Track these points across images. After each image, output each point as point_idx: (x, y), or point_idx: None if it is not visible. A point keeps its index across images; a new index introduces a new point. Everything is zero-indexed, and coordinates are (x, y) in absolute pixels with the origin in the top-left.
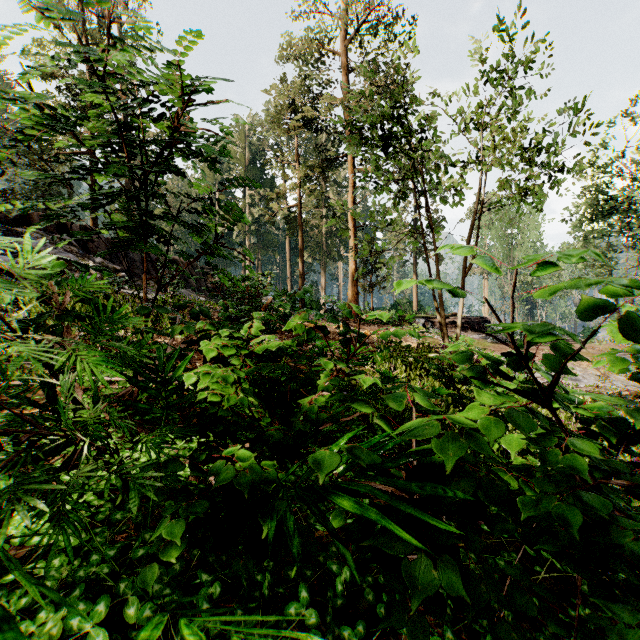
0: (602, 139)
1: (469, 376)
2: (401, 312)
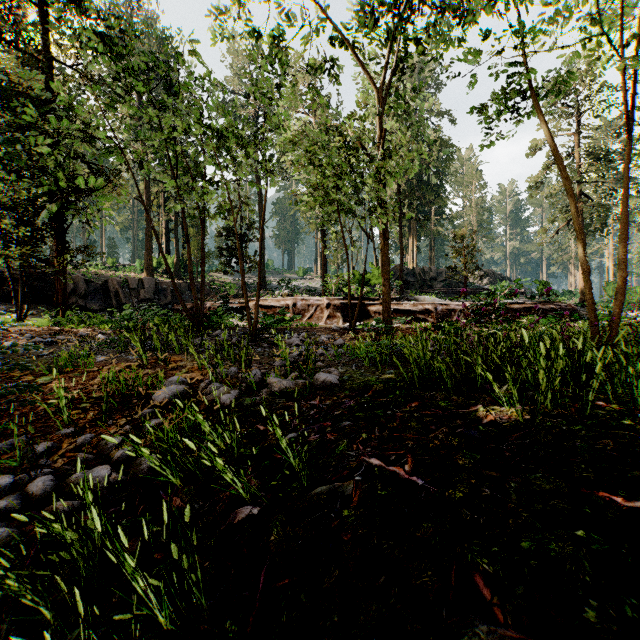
0: None
1: None
2: None
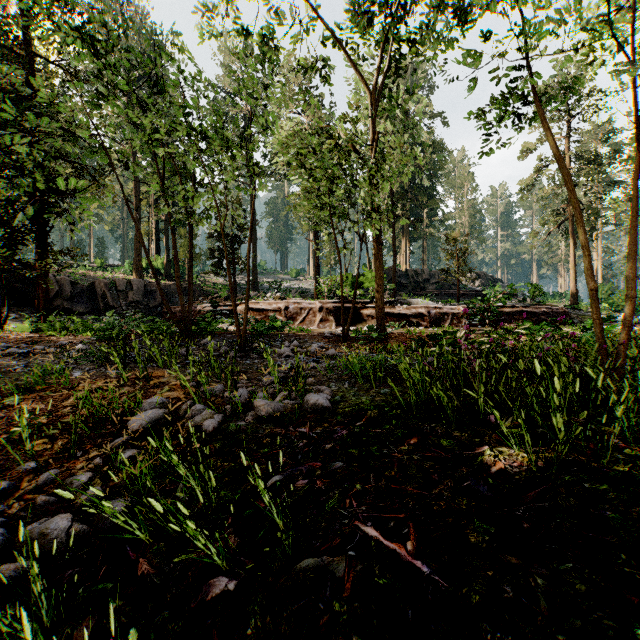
0: None
1: None
2: None
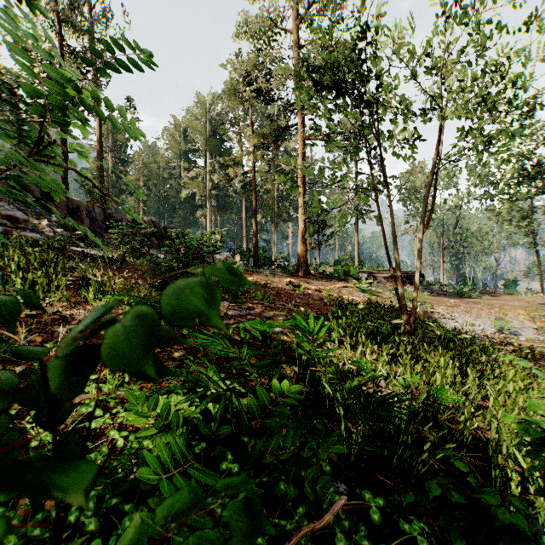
0: None
1: None
2: (346, 267)
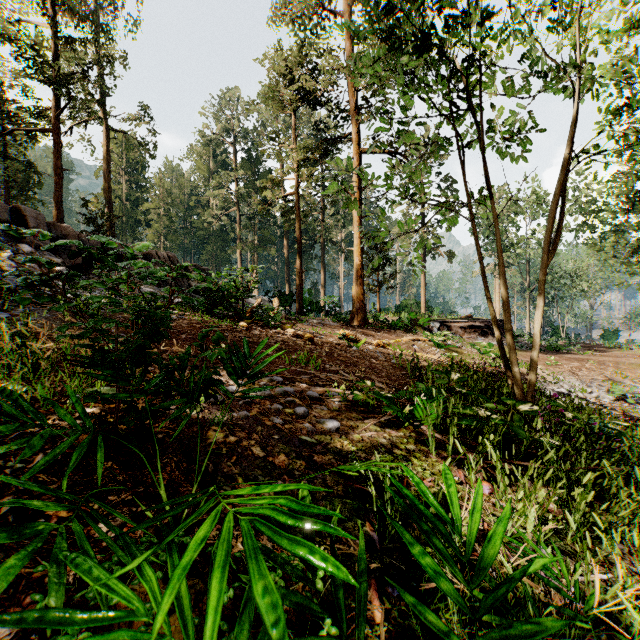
0: None
1: None
2: (413, 315)
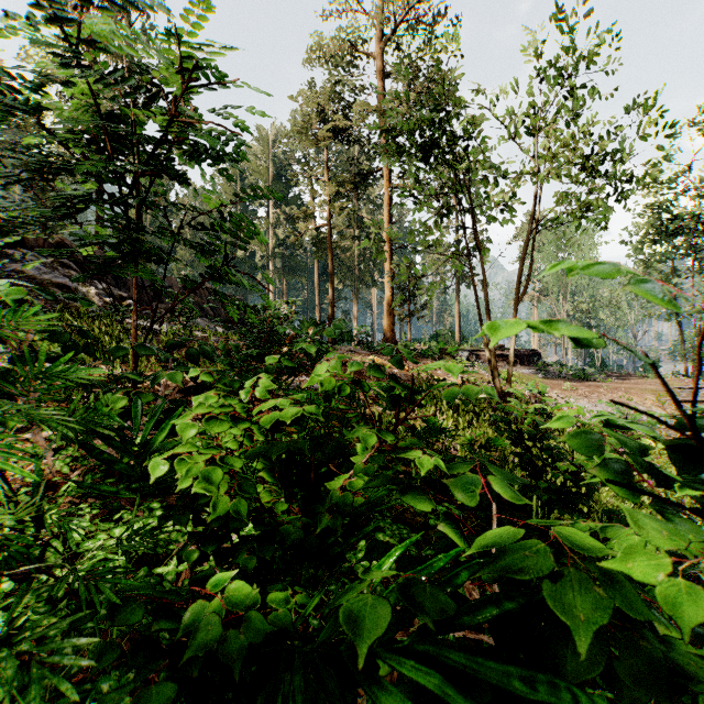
0: (666, 151)
1: (605, 478)
2: (442, 344)
